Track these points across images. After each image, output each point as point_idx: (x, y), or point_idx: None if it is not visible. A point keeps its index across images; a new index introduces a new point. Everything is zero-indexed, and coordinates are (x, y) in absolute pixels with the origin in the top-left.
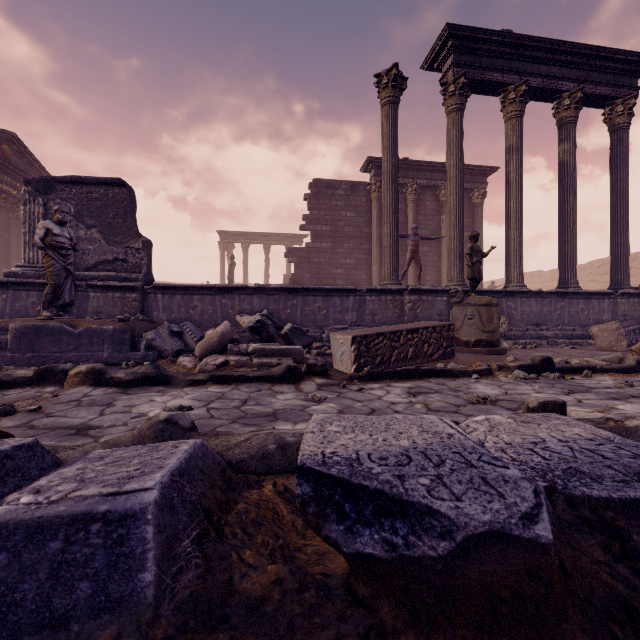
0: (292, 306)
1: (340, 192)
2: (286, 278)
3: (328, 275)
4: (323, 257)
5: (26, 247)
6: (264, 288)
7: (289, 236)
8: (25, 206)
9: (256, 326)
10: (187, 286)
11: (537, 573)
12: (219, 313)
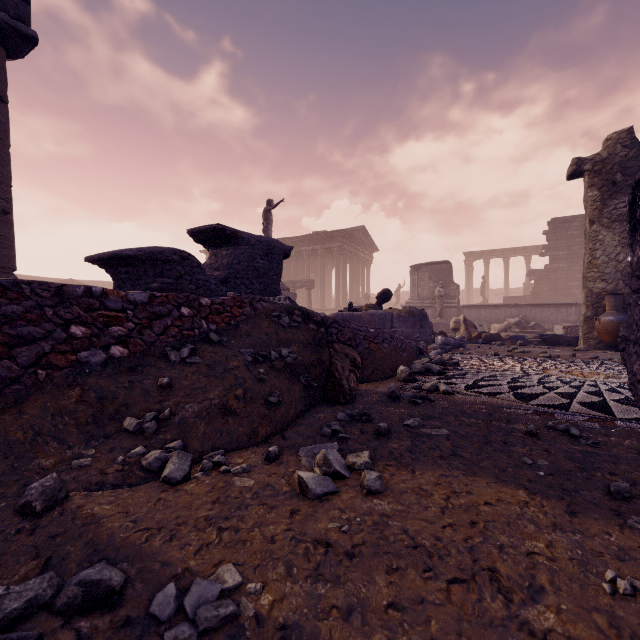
0: (534, 313)
1: (575, 224)
2: (525, 286)
3: (564, 287)
4: (559, 274)
5: (411, 292)
6: (518, 305)
7: (528, 248)
8: (411, 276)
9: (517, 323)
10: (478, 305)
11: (557, 337)
12: (493, 317)
